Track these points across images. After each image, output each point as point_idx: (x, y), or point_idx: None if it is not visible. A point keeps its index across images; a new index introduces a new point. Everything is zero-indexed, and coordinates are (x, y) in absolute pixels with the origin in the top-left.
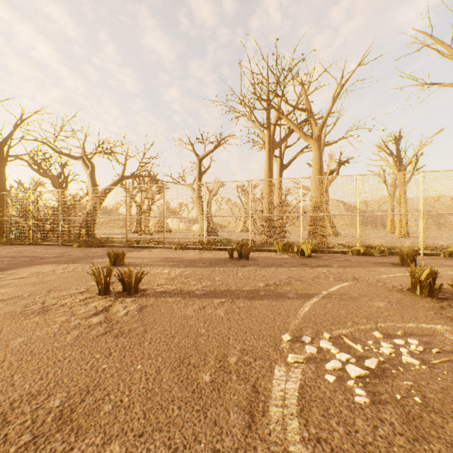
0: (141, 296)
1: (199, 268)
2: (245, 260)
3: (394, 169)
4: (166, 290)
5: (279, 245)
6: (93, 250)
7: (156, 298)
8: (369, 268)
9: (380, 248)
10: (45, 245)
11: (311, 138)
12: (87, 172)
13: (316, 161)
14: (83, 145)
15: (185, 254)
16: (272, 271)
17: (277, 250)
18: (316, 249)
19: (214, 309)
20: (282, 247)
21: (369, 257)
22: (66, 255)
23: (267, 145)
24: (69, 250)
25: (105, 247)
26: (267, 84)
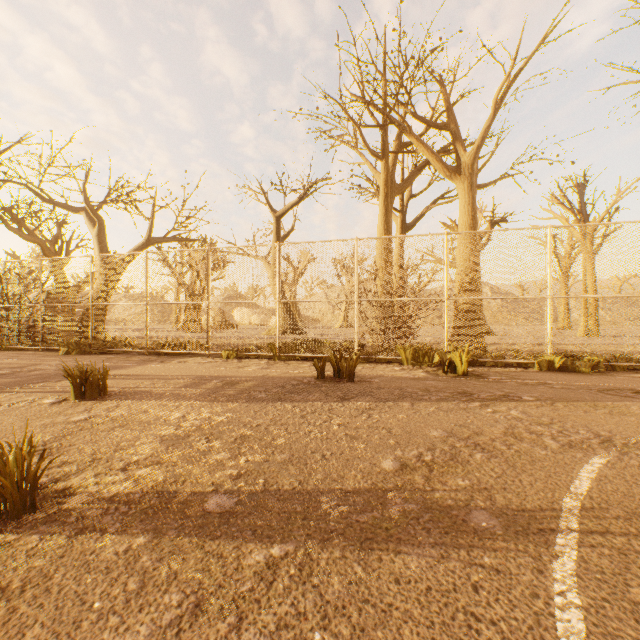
0: (32, 528)
1: (253, 405)
2: (348, 384)
3: (576, 232)
4: (131, 491)
5: (406, 353)
6: (86, 359)
7: (73, 537)
8: (603, 405)
9: (589, 359)
10: (16, 351)
11: (456, 172)
12: (93, 232)
13: (466, 210)
14: (84, 187)
15: (240, 369)
16: (404, 414)
17: (402, 362)
18: (473, 359)
19: (231, 629)
20: (411, 355)
21: (576, 375)
22: (22, 372)
23: (382, 187)
24: (43, 359)
25: (111, 354)
26: (383, 81)
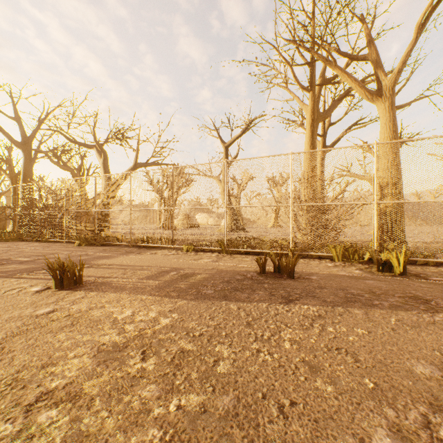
0: None
1: (199, 303)
2: (288, 281)
3: None
4: None
5: (336, 250)
6: (88, 250)
7: None
8: None
9: None
10: (50, 242)
11: (377, 95)
12: (100, 161)
13: (387, 127)
14: (94, 130)
15: (195, 261)
16: (362, 327)
17: (333, 258)
18: None
19: None
20: (341, 253)
21: None
22: (40, 259)
23: (309, 114)
24: (62, 249)
25: (108, 246)
26: (312, 24)
